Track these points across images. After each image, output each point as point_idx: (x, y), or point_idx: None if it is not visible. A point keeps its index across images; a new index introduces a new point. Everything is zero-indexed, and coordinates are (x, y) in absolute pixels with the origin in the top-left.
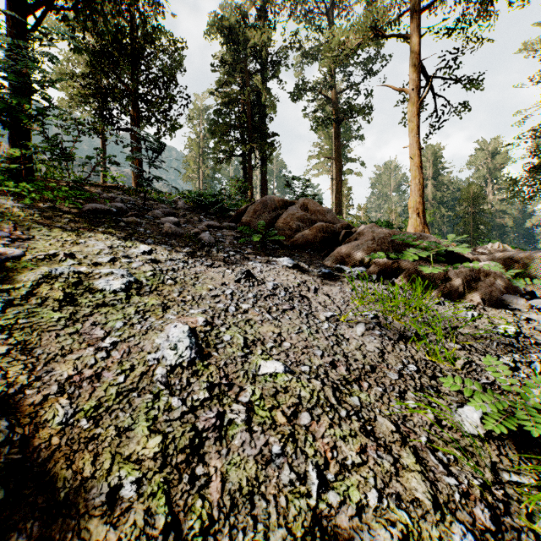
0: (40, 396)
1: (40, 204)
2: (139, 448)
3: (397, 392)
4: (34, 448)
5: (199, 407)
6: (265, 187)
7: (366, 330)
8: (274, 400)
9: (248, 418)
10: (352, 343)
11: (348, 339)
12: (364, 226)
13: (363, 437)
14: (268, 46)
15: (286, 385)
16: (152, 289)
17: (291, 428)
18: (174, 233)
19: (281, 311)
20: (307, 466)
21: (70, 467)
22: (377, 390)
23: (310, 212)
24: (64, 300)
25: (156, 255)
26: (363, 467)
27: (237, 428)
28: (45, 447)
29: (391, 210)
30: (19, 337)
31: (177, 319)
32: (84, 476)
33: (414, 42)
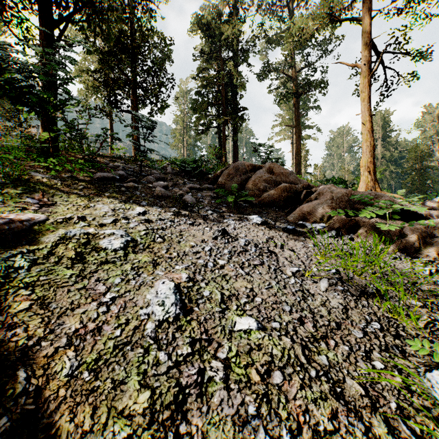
0: (52, 349)
1: (62, 175)
2: (131, 403)
3: (363, 351)
4: (44, 399)
5: (182, 362)
6: (236, 152)
7: (329, 286)
8: (248, 357)
9: (226, 375)
10: (317, 299)
11: (313, 294)
12: (323, 187)
13: (334, 400)
14: (239, 37)
15: (259, 343)
16: (145, 247)
17: (264, 387)
18: (163, 196)
19: (253, 266)
20: (281, 429)
21: (73, 419)
22: (343, 349)
23: (275, 174)
24: (75, 258)
25: (149, 216)
26: (336, 434)
27: (215, 386)
28: (53, 399)
29: (344, 169)
30: (39, 293)
31: (164, 275)
32: (84, 429)
33: (366, 23)
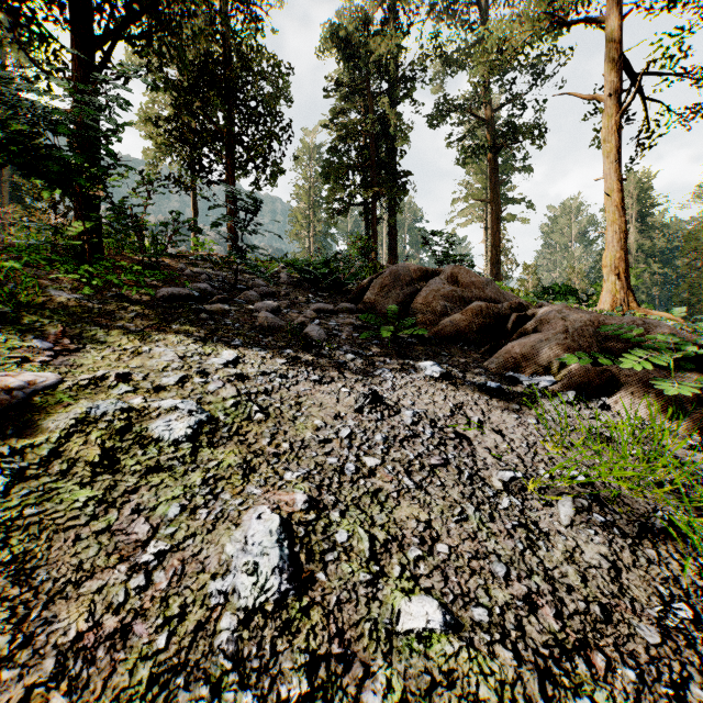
0: (22, 688)
1: (104, 293)
2: None
3: (668, 684)
4: None
5: None
6: (393, 244)
7: (577, 513)
8: None
9: None
10: (557, 545)
11: (548, 534)
12: (549, 310)
13: None
14: (398, 57)
15: (450, 667)
16: (232, 432)
17: None
18: (271, 326)
19: (429, 470)
20: None
21: None
22: (625, 678)
23: (461, 286)
24: (100, 463)
25: (244, 366)
26: None
27: None
28: None
29: (573, 269)
30: (18, 546)
31: (263, 496)
32: None
33: (612, 27)
